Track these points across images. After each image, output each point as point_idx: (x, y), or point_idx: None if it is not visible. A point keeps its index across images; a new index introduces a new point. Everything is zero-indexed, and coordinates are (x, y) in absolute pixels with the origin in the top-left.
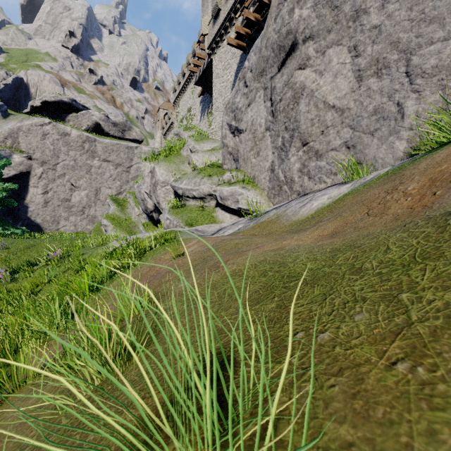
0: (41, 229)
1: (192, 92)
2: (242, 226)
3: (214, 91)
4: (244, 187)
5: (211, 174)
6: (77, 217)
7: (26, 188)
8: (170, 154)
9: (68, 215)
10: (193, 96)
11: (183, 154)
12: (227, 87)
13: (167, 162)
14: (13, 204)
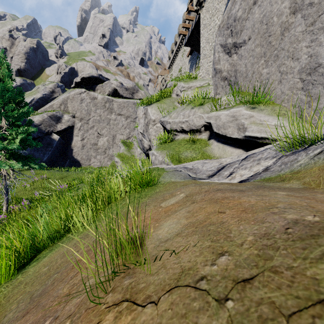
0: (80, 164)
1: (182, 55)
2: (273, 163)
3: (201, 41)
4: (254, 106)
5: (202, 103)
6: (101, 156)
7: (72, 137)
8: (162, 96)
9: (96, 154)
10: (183, 58)
11: (173, 96)
12: (214, 32)
13: (158, 103)
14: (32, 143)
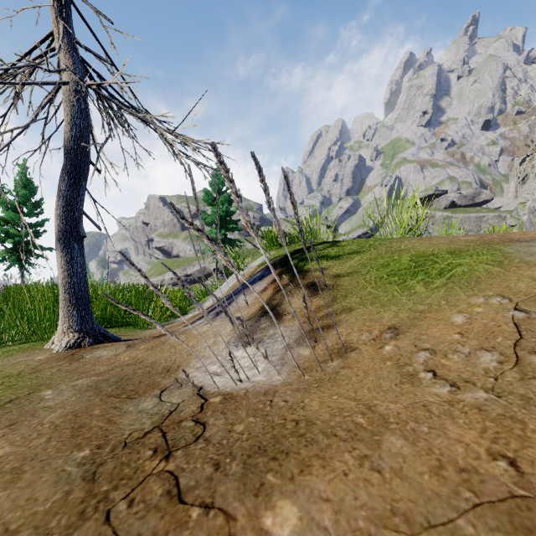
0: None
1: None
2: None
3: None
4: None
5: None
6: None
7: None
8: None
9: None
10: None
11: None
12: None
13: None
14: None
